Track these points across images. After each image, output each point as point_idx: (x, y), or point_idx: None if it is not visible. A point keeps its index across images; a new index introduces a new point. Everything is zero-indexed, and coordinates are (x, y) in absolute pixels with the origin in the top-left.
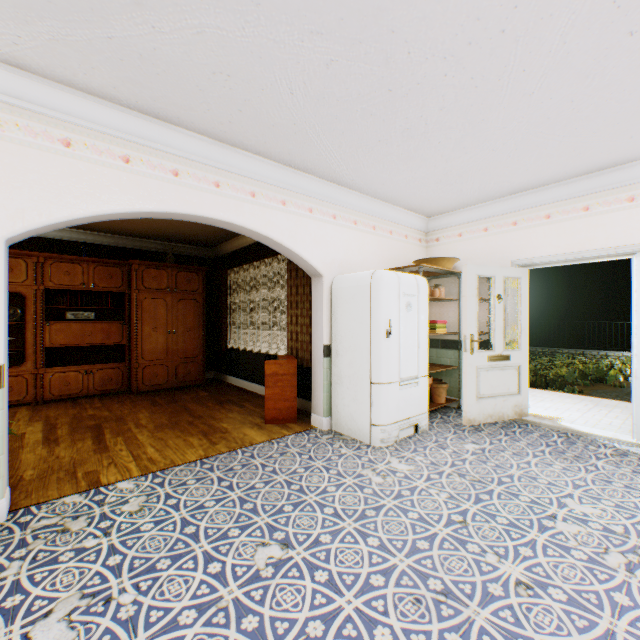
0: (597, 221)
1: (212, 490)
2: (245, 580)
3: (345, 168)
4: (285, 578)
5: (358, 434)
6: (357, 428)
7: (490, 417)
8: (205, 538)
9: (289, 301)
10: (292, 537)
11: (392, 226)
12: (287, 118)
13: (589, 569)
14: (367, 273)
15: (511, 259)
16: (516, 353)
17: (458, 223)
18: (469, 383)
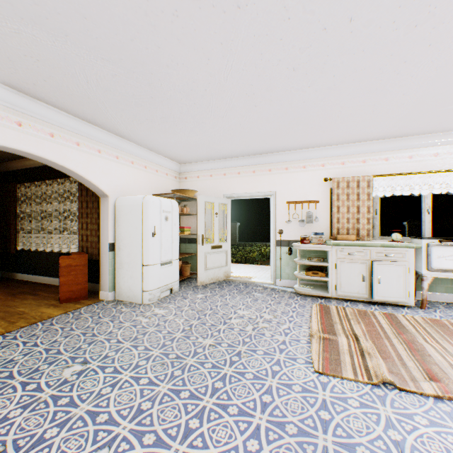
0: (258, 178)
1: (19, 350)
2: (57, 385)
3: (125, 129)
4: (86, 377)
5: (134, 299)
6: (134, 295)
7: (212, 279)
8: (20, 375)
9: (81, 212)
10: (89, 358)
11: (158, 167)
12: (83, 93)
13: (239, 333)
14: (140, 197)
15: (223, 193)
16: (225, 244)
17: (197, 170)
18: (201, 262)
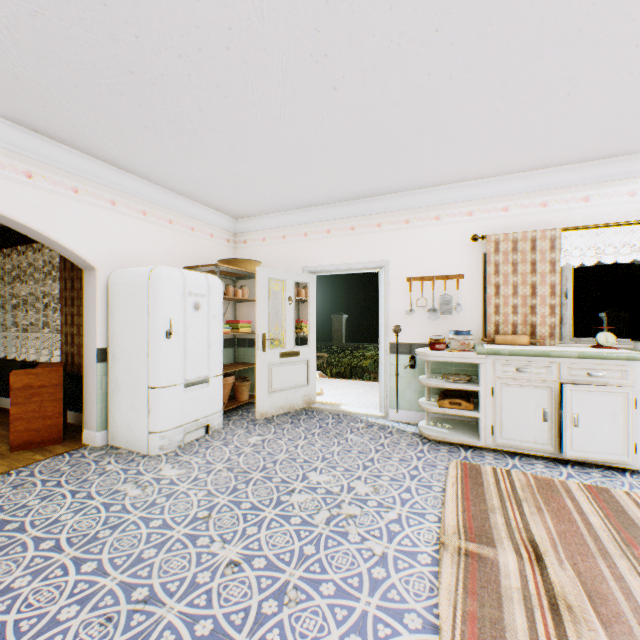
0: (360, 240)
1: None
2: None
3: (117, 149)
4: None
5: (137, 445)
6: (136, 438)
7: (282, 408)
8: None
9: (64, 297)
10: None
11: (195, 223)
12: (1, 66)
13: (298, 531)
14: (147, 269)
15: (303, 266)
16: (306, 349)
17: (262, 228)
18: (262, 379)
